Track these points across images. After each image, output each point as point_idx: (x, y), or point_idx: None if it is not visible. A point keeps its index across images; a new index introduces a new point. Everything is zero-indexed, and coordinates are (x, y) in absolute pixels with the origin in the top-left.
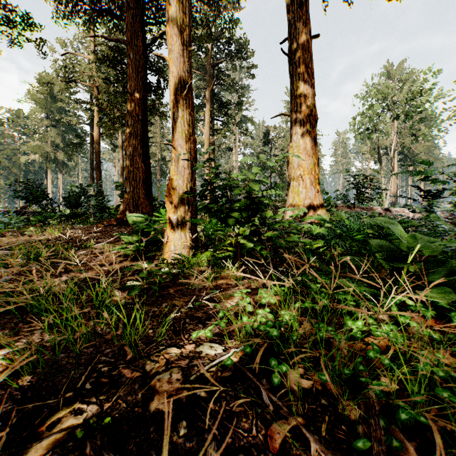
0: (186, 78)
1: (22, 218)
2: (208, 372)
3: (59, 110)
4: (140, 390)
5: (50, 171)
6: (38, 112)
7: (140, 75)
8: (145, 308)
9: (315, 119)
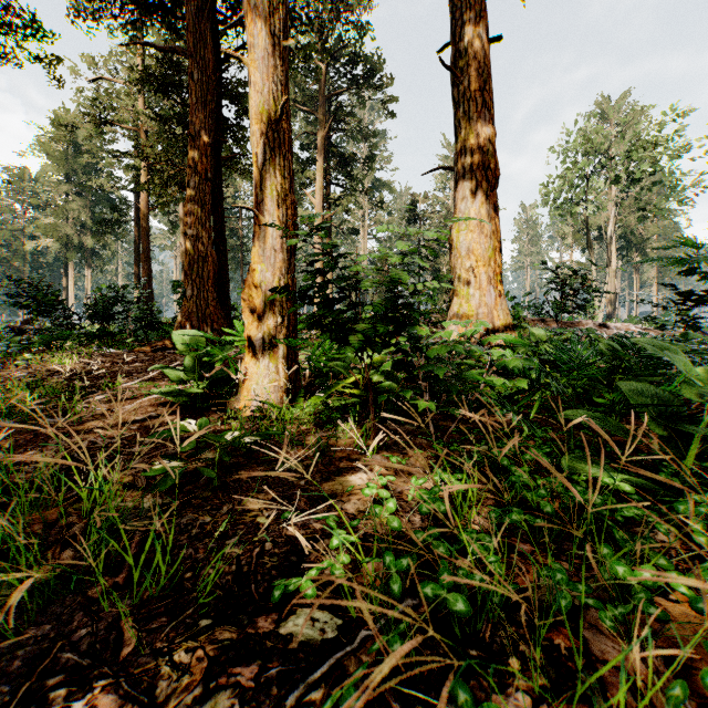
0: (278, 93)
1: (18, 338)
2: (302, 706)
3: (86, 168)
4: None
5: (72, 264)
6: (53, 171)
7: (208, 106)
8: (186, 517)
9: (496, 175)
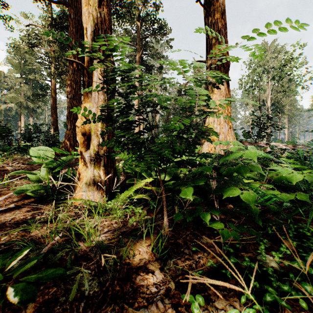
0: None
1: None
2: None
3: (30, 71)
4: None
5: (23, 115)
6: (14, 72)
7: (79, 32)
8: None
9: (228, 64)
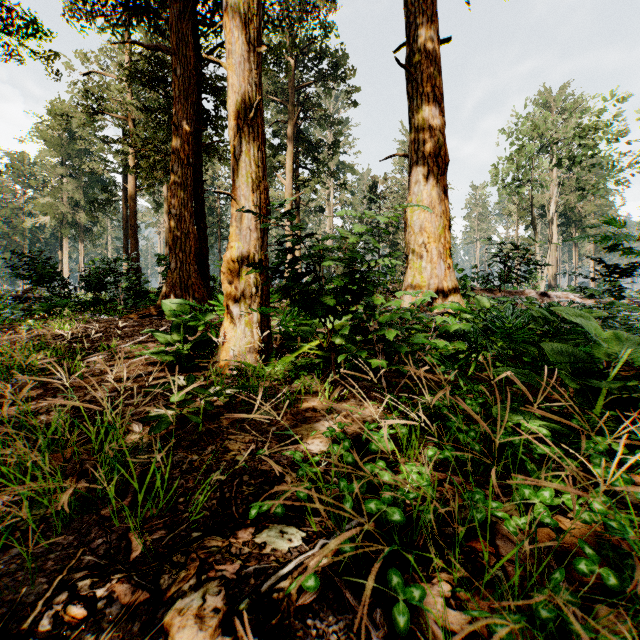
0: (253, 93)
1: (20, 306)
2: (274, 592)
3: (79, 153)
4: (142, 634)
5: (66, 239)
6: (50, 156)
7: (190, 99)
8: (178, 456)
9: (446, 161)
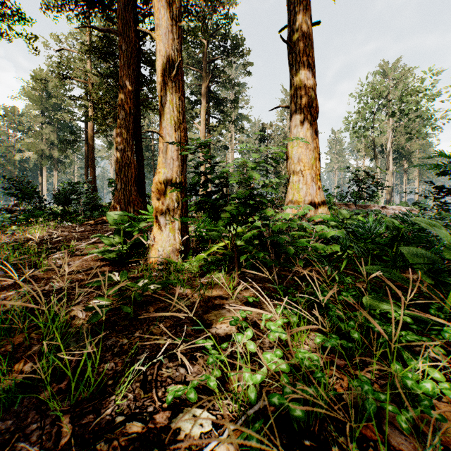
0: (175, 56)
1: (9, 216)
2: None
3: (54, 107)
4: None
5: (45, 168)
6: (33, 109)
7: (131, 66)
8: (111, 340)
9: (317, 111)
